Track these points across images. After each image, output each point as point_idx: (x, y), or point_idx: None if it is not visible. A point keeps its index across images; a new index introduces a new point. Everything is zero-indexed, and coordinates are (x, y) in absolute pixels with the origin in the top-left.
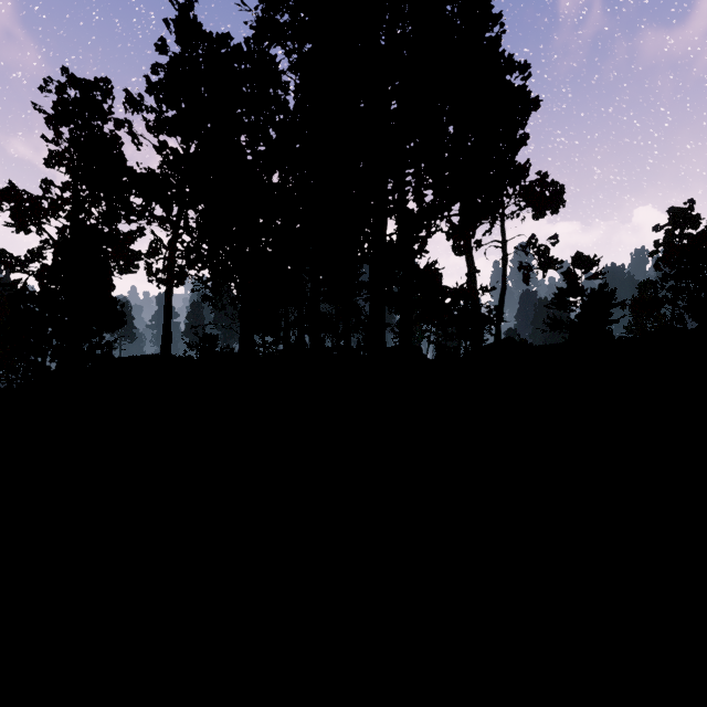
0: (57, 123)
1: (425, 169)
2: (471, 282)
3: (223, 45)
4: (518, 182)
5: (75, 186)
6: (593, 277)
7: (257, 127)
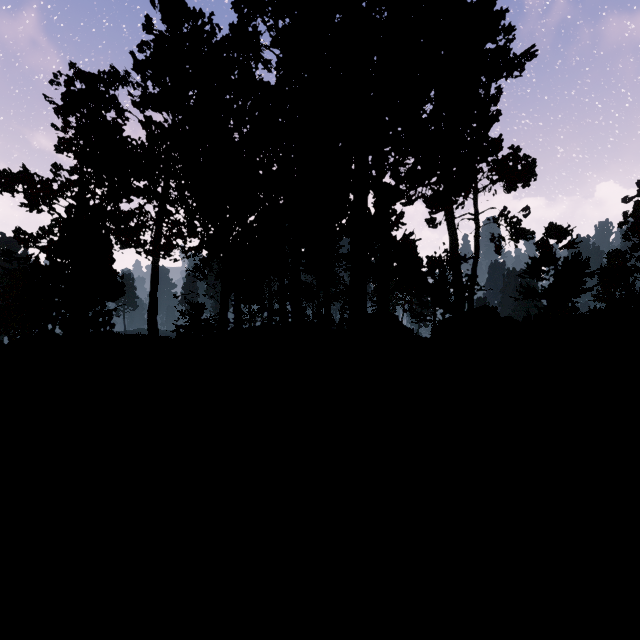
0: (65, 112)
1: (405, 138)
2: (452, 249)
3: (207, 22)
4: (501, 148)
5: (81, 169)
6: (567, 247)
7: (244, 111)
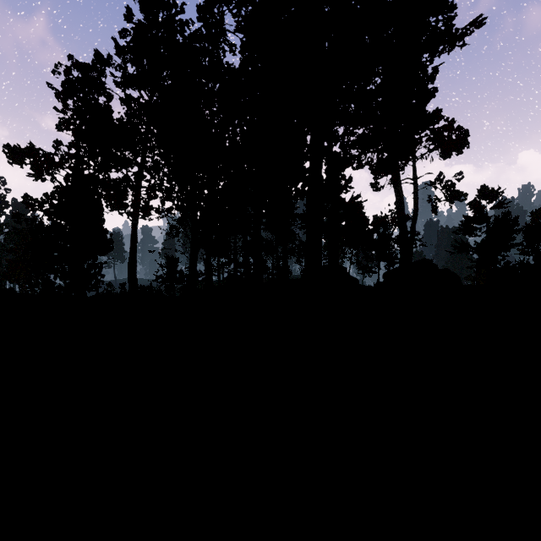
0: (64, 96)
1: (355, 109)
2: (399, 209)
3: (179, 11)
4: (443, 117)
5: (77, 144)
6: (497, 207)
7: (213, 93)
